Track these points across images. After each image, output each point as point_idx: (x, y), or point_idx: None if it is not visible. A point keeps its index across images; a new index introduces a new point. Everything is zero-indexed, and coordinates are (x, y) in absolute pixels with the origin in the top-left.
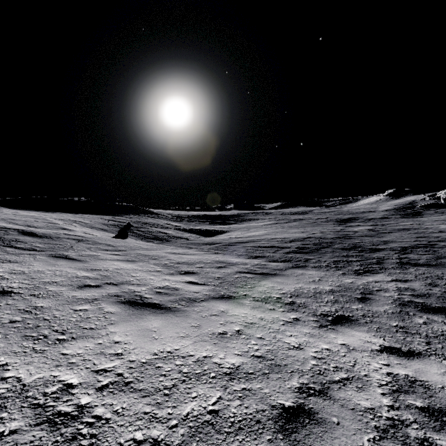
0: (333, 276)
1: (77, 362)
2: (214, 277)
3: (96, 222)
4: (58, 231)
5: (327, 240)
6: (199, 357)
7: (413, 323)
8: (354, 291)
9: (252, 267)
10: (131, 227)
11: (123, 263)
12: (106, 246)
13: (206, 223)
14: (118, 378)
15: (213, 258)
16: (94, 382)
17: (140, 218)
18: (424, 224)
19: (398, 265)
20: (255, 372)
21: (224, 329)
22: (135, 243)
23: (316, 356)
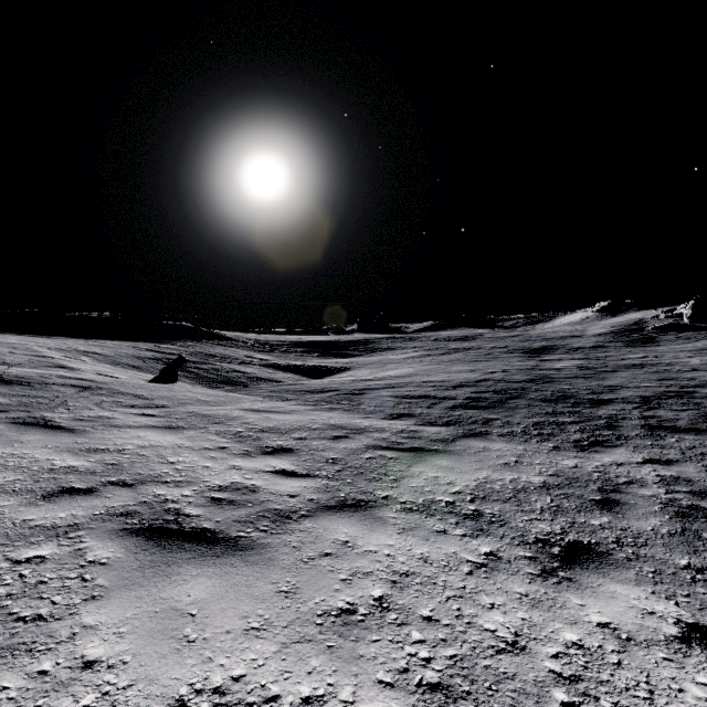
0: (539, 453)
1: None
2: (326, 458)
3: (124, 354)
4: (48, 370)
5: (515, 384)
6: (292, 705)
7: None
8: (585, 486)
9: (394, 436)
10: (185, 362)
11: (157, 434)
12: (134, 398)
13: (313, 355)
14: None
15: (325, 419)
16: None
17: (202, 347)
18: (664, 357)
19: (645, 430)
20: None
21: (349, 596)
22: (188, 392)
23: (561, 671)
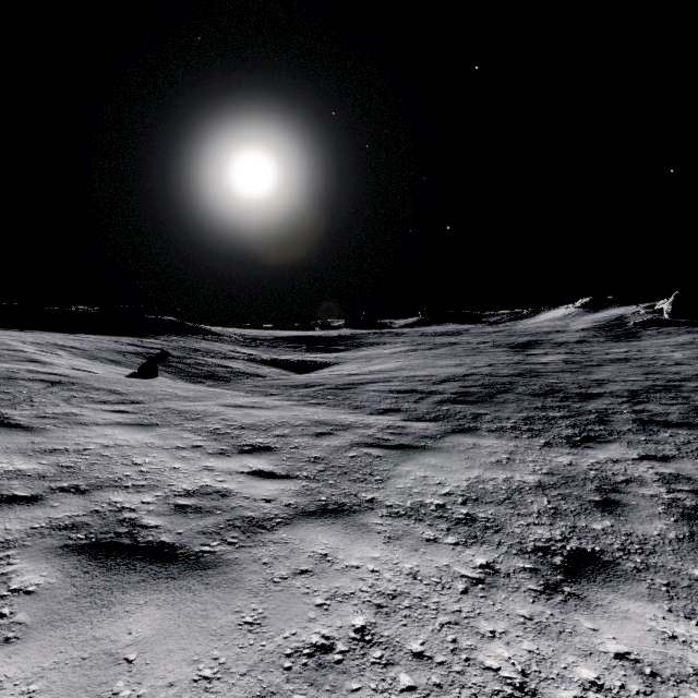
0: (531, 449)
1: None
2: (308, 456)
3: (103, 348)
4: (18, 364)
5: (502, 378)
6: None
7: None
8: (583, 485)
9: (381, 432)
10: (167, 357)
11: (126, 432)
12: (107, 394)
13: (300, 349)
14: None
15: (308, 414)
16: None
17: (186, 341)
18: (648, 352)
19: (637, 425)
20: None
21: (325, 627)
22: (167, 387)
23: None
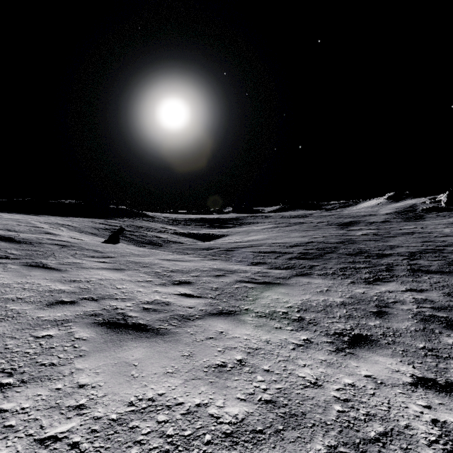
0: (342, 285)
1: (17, 424)
2: (211, 287)
3: (86, 226)
4: (41, 235)
5: (330, 244)
6: (190, 407)
7: (442, 344)
8: (368, 304)
9: (253, 275)
10: (123, 231)
11: (109, 272)
12: (94, 252)
13: (204, 226)
14: (71, 452)
15: (210, 265)
16: None
17: (134, 221)
18: (428, 228)
19: (409, 272)
20: (265, 429)
21: (222, 358)
22: (126, 249)
23: (340, 397)
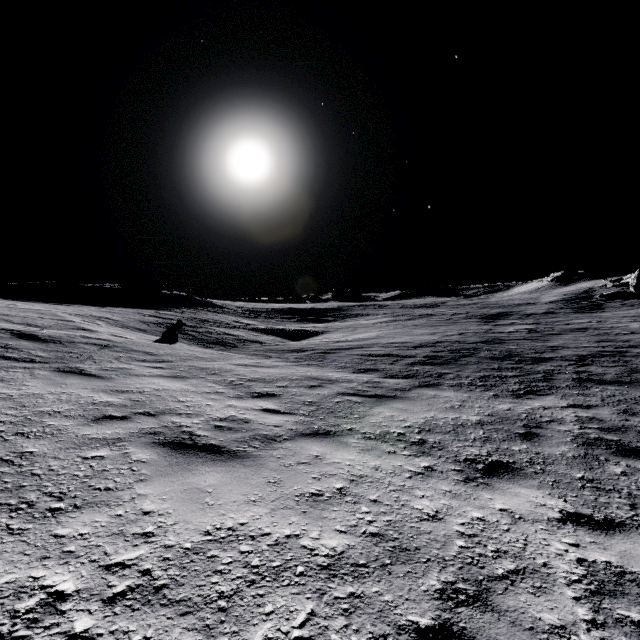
0: (480, 399)
1: (78, 550)
2: (303, 401)
3: (131, 319)
4: (72, 332)
5: (468, 345)
6: (279, 538)
7: (607, 474)
8: (513, 423)
9: (360, 386)
10: (182, 326)
11: (167, 381)
12: (144, 354)
13: (293, 320)
14: (142, 578)
15: (302, 372)
16: (101, 589)
17: (196, 313)
18: (607, 322)
19: (575, 382)
20: (369, 563)
21: (318, 486)
22: (187, 350)
23: (464, 532)
